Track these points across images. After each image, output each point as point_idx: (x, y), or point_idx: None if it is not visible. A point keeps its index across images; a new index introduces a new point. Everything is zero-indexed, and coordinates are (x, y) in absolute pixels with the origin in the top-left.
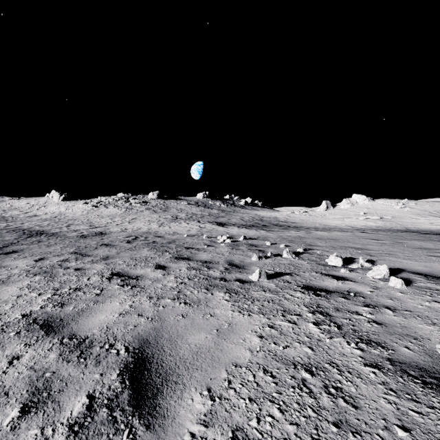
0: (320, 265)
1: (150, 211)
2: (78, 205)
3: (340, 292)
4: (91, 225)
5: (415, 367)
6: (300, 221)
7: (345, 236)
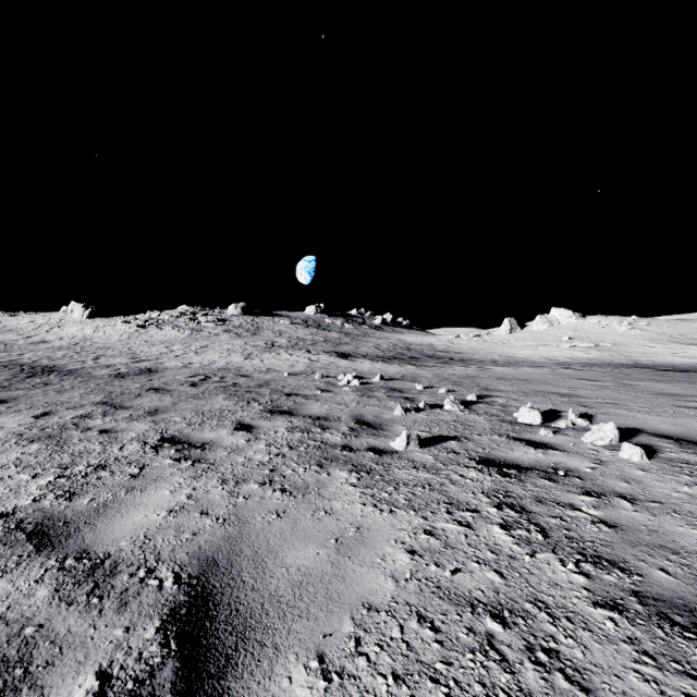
0: (504, 423)
1: (231, 334)
2: (113, 324)
3: (541, 469)
4: (133, 358)
5: (682, 608)
6: (469, 350)
7: (541, 375)
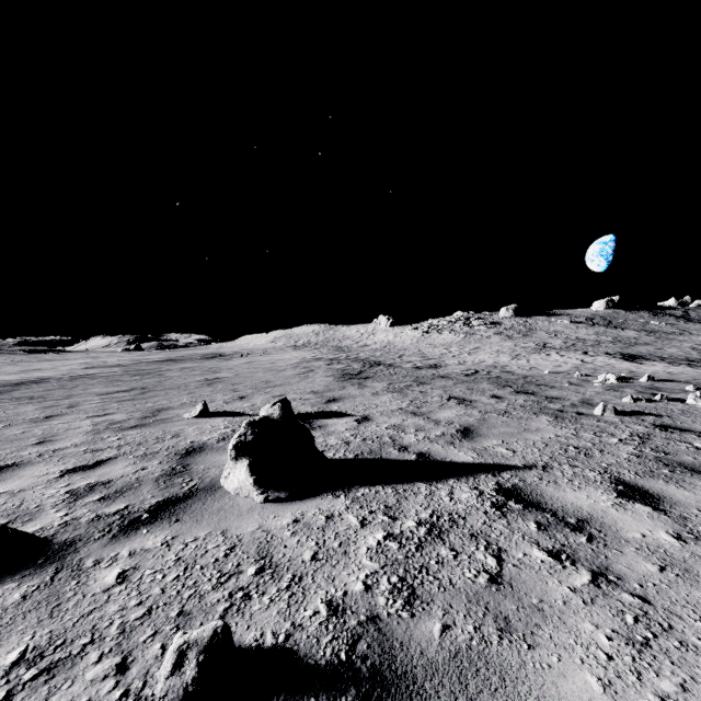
0: None
1: (501, 337)
2: (406, 331)
3: None
4: (423, 357)
5: (675, 461)
6: None
7: None
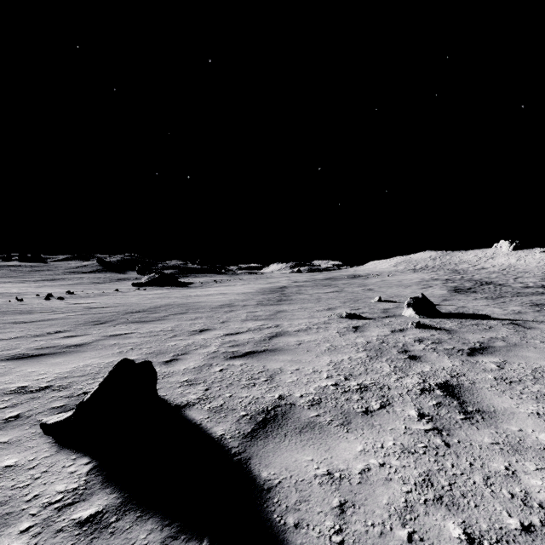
0: None
1: None
2: (532, 254)
3: None
4: (542, 279)
5: None
6: None
7: None
